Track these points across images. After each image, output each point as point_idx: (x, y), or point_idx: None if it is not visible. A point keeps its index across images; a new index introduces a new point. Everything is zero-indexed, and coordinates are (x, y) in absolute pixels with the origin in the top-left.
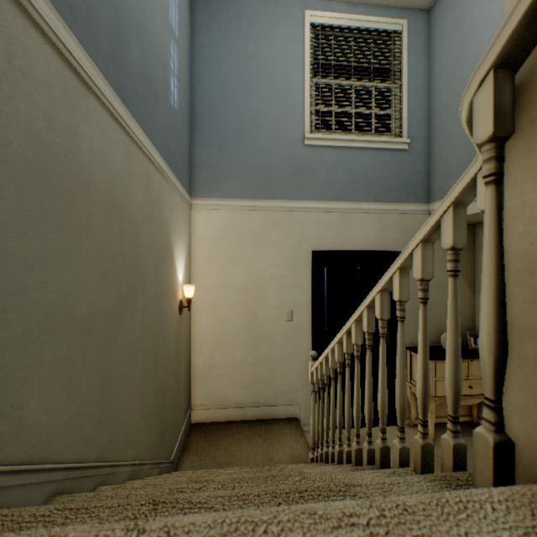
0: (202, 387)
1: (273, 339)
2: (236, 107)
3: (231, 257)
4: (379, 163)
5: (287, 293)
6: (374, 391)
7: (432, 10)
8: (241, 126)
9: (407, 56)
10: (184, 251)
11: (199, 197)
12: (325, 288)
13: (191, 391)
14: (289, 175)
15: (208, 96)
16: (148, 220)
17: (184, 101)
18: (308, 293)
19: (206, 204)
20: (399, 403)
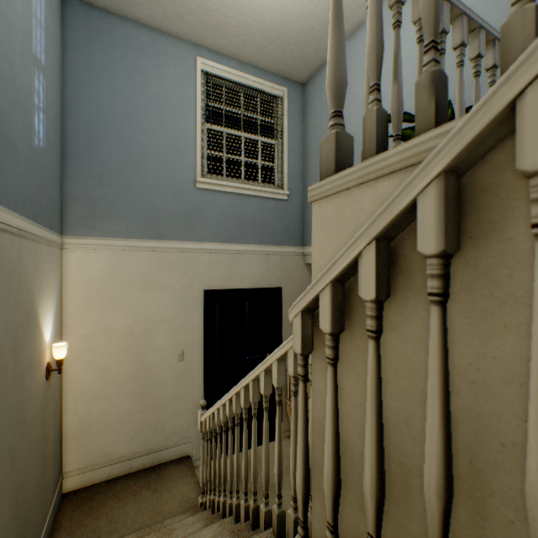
0: (78, 449)
1: (163, 382)
2: (121, 140)
3: (115, 300)
4: (265, 209)
5: (179, 333)
6: (261, 412)
7: (306, 86)
8: (127, 160)
9: (287, 119)
10: (53, 303)
11: (73, 235)
12: (217, 323)
13: (63, 457)
14: (181, 216)
15: (86, 122)
16: (2, 302)
17: (53, 131)
18: (200, 331)
19: (83, 243)
20: (265, 476)
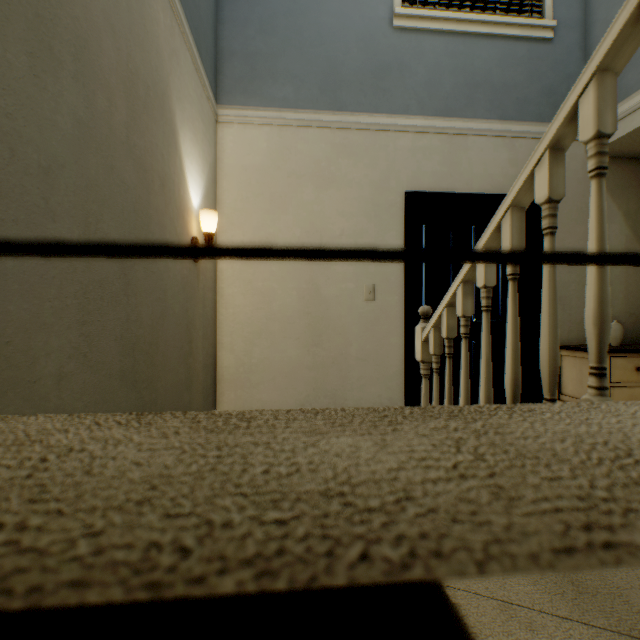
0: (234, 401)
1: (344, 329)
2: None
3: (279, 199)
4: (509, 60)
5: None
6: None
7: None
8: None
9: None
10: (202, 167)
11: (229, 105)
12: None
13: (217, 407)
14: (370, 75)
15: None
16: None
17: None
18: None
19: (241, 116)
20: None
